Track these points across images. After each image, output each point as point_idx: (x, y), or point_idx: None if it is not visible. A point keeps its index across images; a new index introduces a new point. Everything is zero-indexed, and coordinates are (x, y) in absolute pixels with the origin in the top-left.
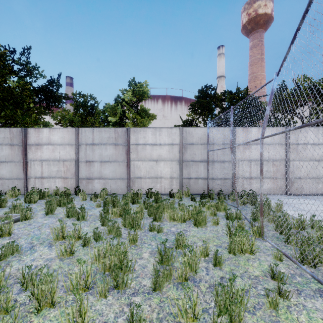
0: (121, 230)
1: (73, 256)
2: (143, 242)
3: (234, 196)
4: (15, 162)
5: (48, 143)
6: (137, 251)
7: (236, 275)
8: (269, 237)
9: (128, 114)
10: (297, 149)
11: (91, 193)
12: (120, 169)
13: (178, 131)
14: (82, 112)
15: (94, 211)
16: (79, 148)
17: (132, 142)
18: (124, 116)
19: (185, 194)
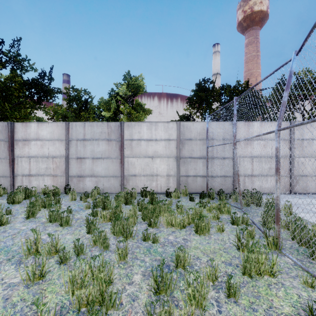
0: (110, 240)
1: (44, 279)
2: (134, 257)
3: (236, 196)
4: (1, 159)
5: (36, 138)
6: (126, 271)
7: (260, 314)
8: (286, 249)
9: (122, 108)
10: (302, 144)
11: (82, 191)
12: (113, 166)
13: (175, 126)
14: (76, 107)
15: (82, 213)
16: (70, 144)
17: (126, 137)
18: (118, 110)
19: (183, 193)
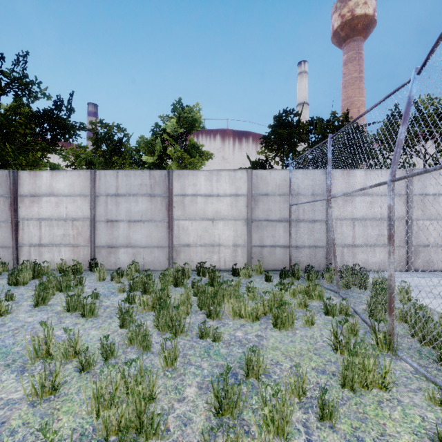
0: (152, 337)
1: (57, 394)
2: (187, 362)
3: (331, 274)
4: None
5: (49, 193)
6: (176, 381)
7: None
8: (404, 350)
9: (171, 151)
10: (423, 202)
11: (114, 268)
12: (158, 232)
13: (245, 175)
14: (105, 150)
15: (113, 299)
16: (97, 201)
17: (177, 191)
18: (165, 154)
19: (257, 270)
